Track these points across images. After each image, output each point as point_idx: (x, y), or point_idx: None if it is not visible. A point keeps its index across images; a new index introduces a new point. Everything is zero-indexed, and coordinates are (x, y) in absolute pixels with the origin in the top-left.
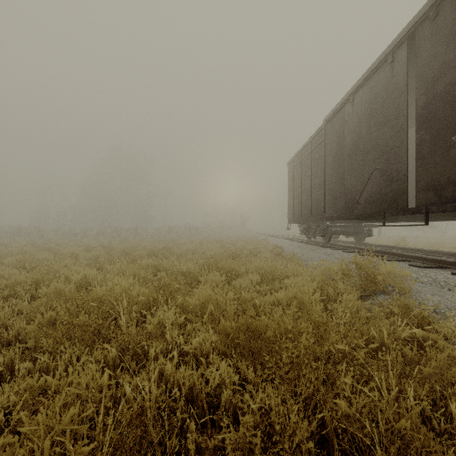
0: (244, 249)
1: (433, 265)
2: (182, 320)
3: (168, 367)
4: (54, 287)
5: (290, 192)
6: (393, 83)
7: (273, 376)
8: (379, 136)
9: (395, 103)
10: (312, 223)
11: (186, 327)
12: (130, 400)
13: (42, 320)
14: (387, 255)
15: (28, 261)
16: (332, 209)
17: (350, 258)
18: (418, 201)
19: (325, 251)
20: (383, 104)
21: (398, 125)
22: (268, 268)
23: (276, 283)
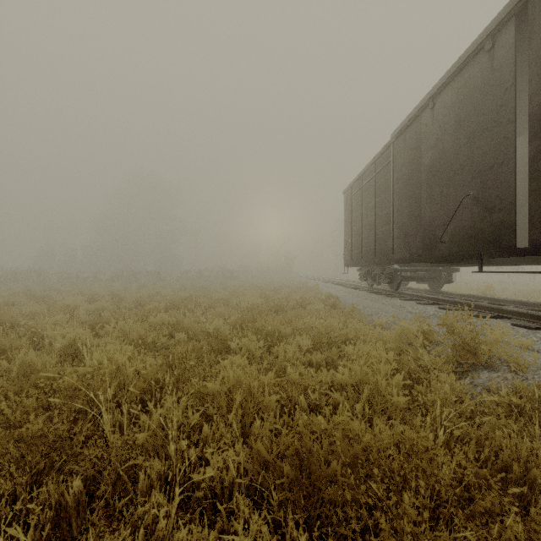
0: (290, 299)
1: None
2: (196, 419)
3: (160, 524)
4: (20, 361)
5: (347, 227)
6: (493, 78)
7: None
8: (471, 151)
9: (495, 105)
10: (375, 266)
11: (202, 430)
12: None
13: None
14: (478, 309)
15: (5, 317)
16: (403, 249)
17: (427, 312)
18: (533, 238)
19: (393, 303)
20: (478, 107)
21: (501, 135)
22: (323, 328)
23: (334, 350)
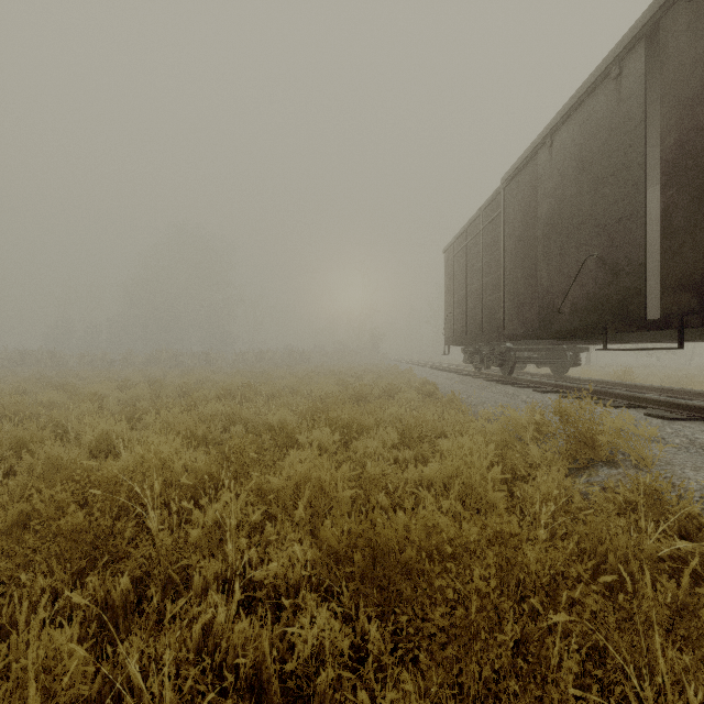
0: (375, 387)
1: (687, 415)
2: (257, 518)
3: (219, 617)
4: (45, 455)
5: (448, 295)
6: (621, 112)
7: (417, 653)
8: (596, 201)
9: (623, 145)
10: (483, 345)
11: (264, 530)
12: (137, 690)
13: (5, 519)
14: (608, 397)
15: (19, 407)
16: (516, 323)
17: (545, 402)
18: (665, 308)
19: (504, 391)
20: (603, 147)
21: (629, 182)
22: (413, 419)
23: (426, 445)
